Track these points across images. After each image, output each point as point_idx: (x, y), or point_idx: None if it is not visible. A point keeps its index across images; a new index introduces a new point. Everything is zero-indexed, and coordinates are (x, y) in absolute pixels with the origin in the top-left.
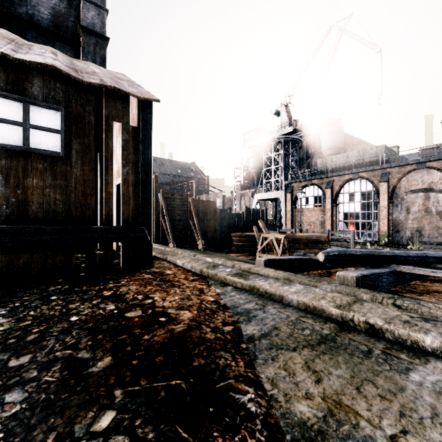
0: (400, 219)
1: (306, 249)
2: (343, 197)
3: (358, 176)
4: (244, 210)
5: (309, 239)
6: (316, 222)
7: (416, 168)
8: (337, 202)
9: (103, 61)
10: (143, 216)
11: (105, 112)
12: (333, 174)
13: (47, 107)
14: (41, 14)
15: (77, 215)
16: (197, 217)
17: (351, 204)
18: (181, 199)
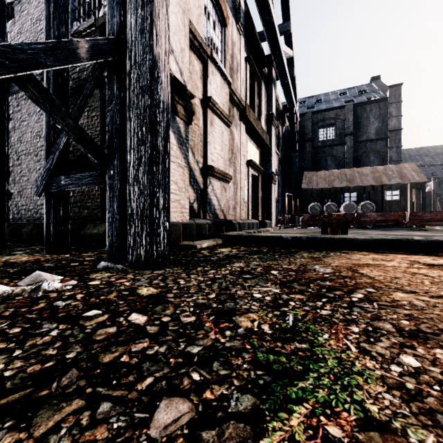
0: None
1: None
2: None
3: None
4: None
5: None
6: None
7: None
8: None
9: (399, 141)
10: None
11: (410, 187)
12: None
13: (396, 190)
14: (371, 133)
15: None
16: None
17: None
18: None
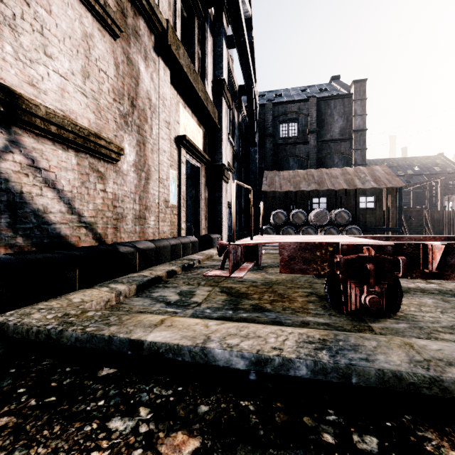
0: None
1: None
2: None
3: None
4: None
5: None
6: None
7: None
8: None
9: (364, 142)
10: (399, 224)
11: (385, 193)
12: None
13: (371, 196)
14: (335, 133)
15: (378, 224)
16: (432, 224)
17: None
18: (417, 211)
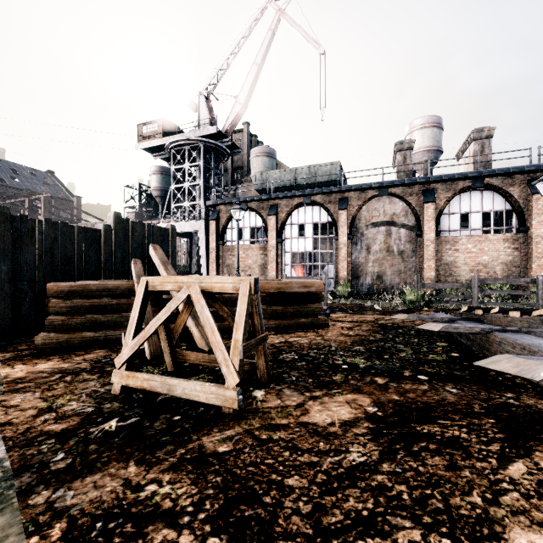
0: (360, 262)
1: (280, 319)
2: (291, 230)
3: (311, 200)
4: (110, 223)
5: (283, 292)
6: (254, 267)
7: (378, 195)
8: (283, 237)
9: None
10: None
11: None
12: (279, 194)
13: None
14: None
15: None
16: None
17: (301, 240)
18: None
